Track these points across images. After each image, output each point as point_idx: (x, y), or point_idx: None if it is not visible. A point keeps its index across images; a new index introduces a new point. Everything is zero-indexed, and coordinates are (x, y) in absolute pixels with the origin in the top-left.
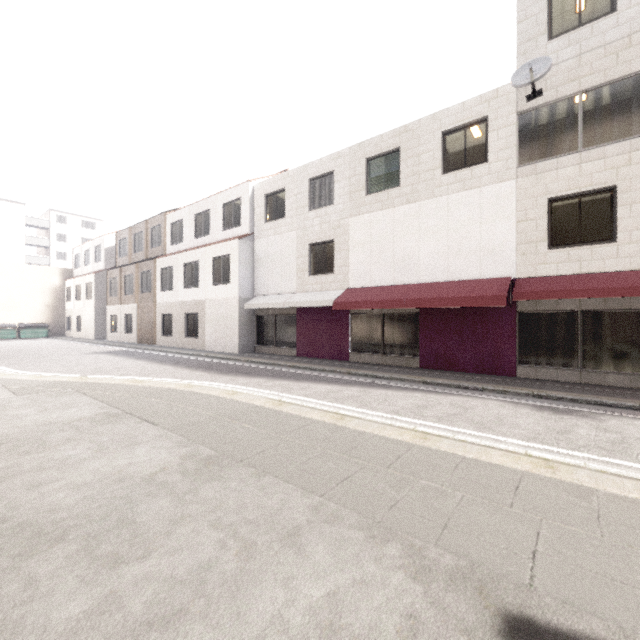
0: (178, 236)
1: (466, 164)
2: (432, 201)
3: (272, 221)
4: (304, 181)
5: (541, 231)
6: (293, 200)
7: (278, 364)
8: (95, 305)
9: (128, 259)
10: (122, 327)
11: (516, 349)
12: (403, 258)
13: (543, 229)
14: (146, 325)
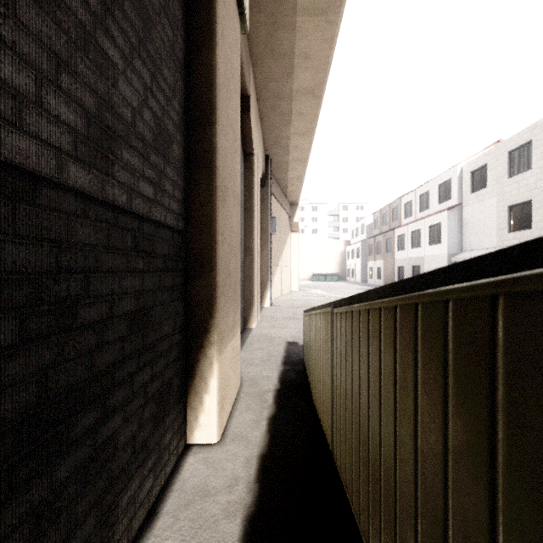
0: (408, 212)
1: None
2: None
3: (476, 192)
4: (503, 155)
5: None
6: (493, 172)
7: None
8: (361, 261)
9: (379, 231)
10: (375, 275)
11: None
12: None
13: None
14: (388, 274)
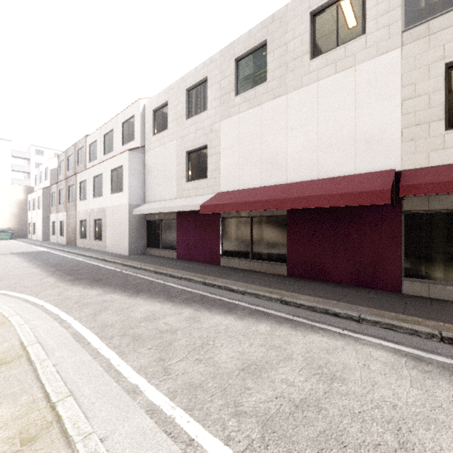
0: (94, 154)
1: (339, 43)
2: (300, 91)
3: (158, 133)
4: (182, 92)
5: (436, 107)
6: (174, 111)
7: (145, 268)
8: (42, 214)
9: (64, 176)
10: (58, 231)
11: (401, 258)
12: (270, 157)
13: (439, 104)
14: (71, 229)
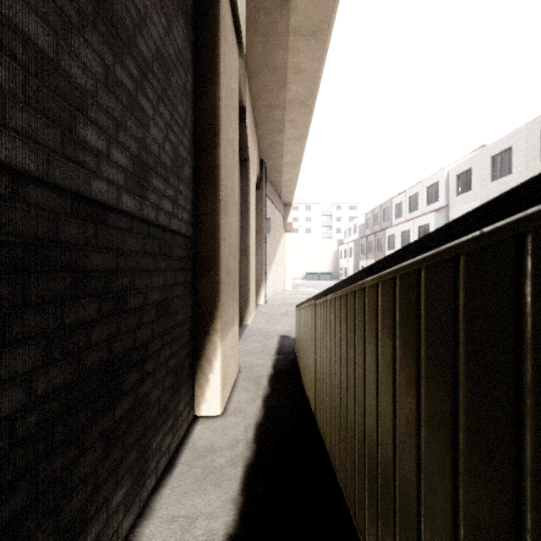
0: (399, 213)
1: None
2: None
3: (461, 194)
4: (486, 159)
5: None
6: (477, 176)
7: None
8: (353, 261)
9: (370, 231)
10: None
11: None
12: None
13: None
14: None
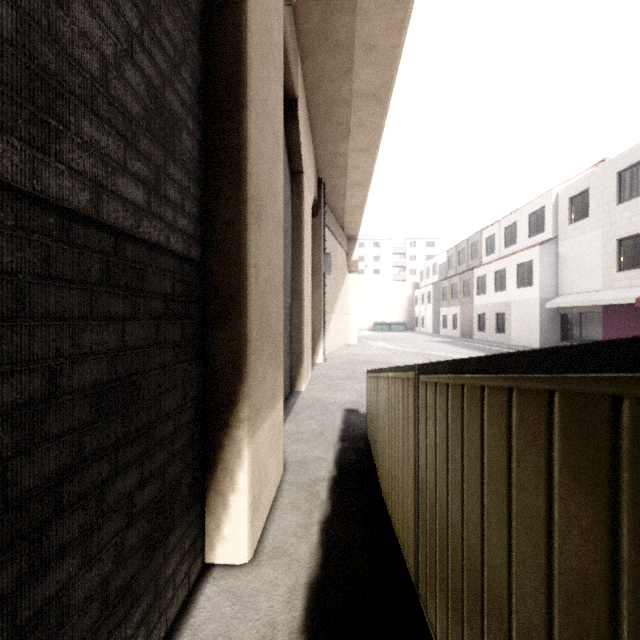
0: (491, 248)
1: None
2: None
3: (575, 222)
4: (610, 176)
5: None
6: (598, 198)
7: None
8: (432, 308)
9: (454, 271)
10: (450, 324)
11: None
12: None
13: None
14: (466, 323)
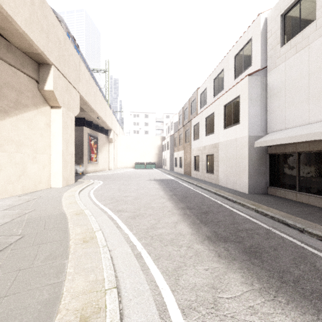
0: (204, 101)
1: None
2: None
3: (292, 37)
4: None
5: None
6: None
7: (318, 235)
8: (169, 152)
9: (182, 125)
10: (178, 164)
11: None
12: None
13: None
14: (187, 163)
